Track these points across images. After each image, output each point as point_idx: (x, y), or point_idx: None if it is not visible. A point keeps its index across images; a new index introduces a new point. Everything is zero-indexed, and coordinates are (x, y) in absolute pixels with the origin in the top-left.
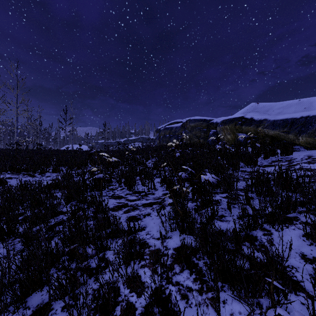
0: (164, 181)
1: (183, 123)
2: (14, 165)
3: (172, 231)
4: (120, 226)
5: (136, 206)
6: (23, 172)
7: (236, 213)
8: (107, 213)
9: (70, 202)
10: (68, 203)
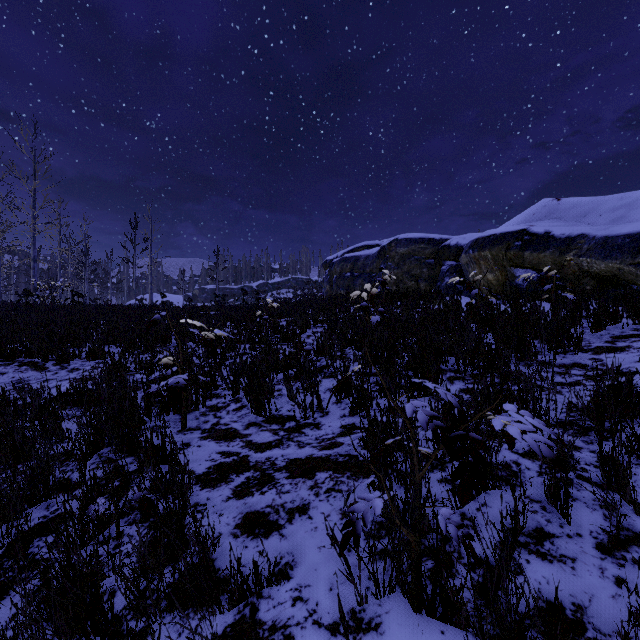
0: (345, 391)
1: (382, 248)
2: (1, 342)
3: (381, 594)
4: (214, 555)
5: (269, 469)
6: (23, 357)
7: (587, 525)
8: (183, 499)
9: (100, 449)
10: (93, 452)
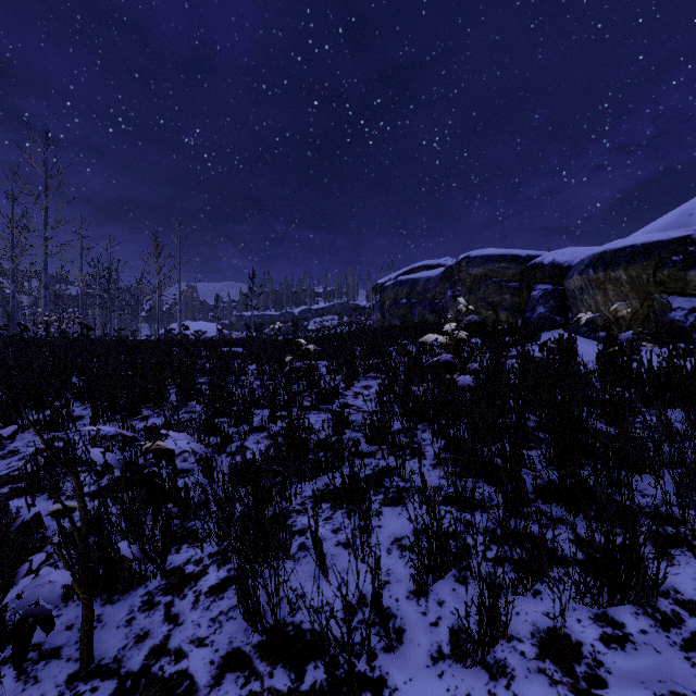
0: (435, 567)
1: (447, 268)
2: None
3: None
4: None
5: None
6: None
7: None
8: None
9: None
10: None
